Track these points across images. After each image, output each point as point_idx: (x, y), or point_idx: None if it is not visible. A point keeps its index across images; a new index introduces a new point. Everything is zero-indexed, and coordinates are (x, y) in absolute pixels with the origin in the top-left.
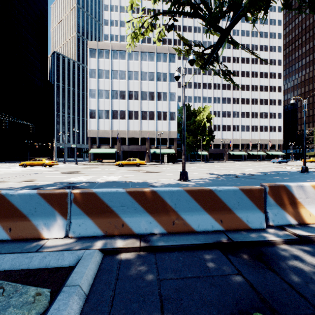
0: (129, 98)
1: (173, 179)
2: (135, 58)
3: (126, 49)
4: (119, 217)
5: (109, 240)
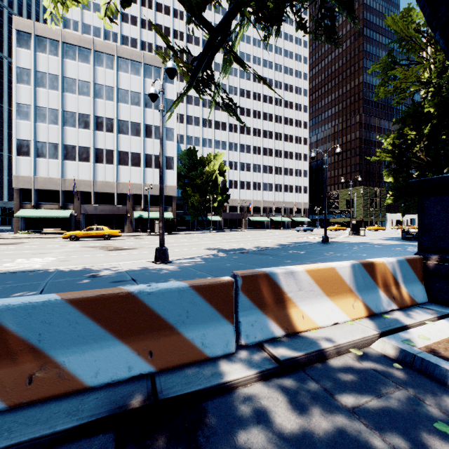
0: (97, 127)
1: (144, 261)
2: (107, 65)
3: (91, 47)
4: None
5: None
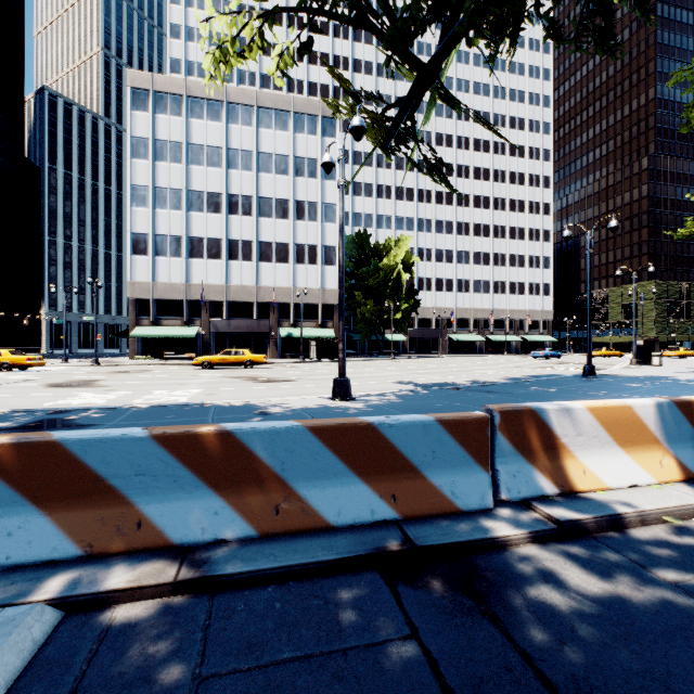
0: (231, 210)
1: (317, 397)
2: (244, 121)
3: (222, 98)
4: (131, 505)
5: (94, 569)
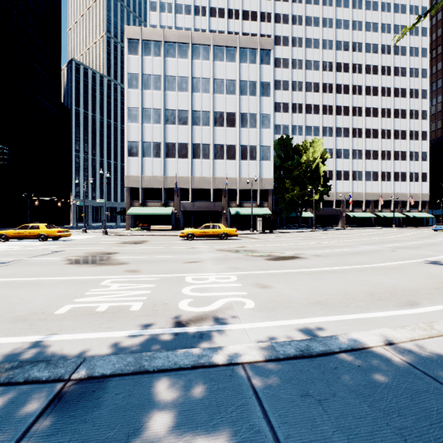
0: (194, 122)
1: None
2: (203, 56)
3: (189, 41)
4: None
5: None
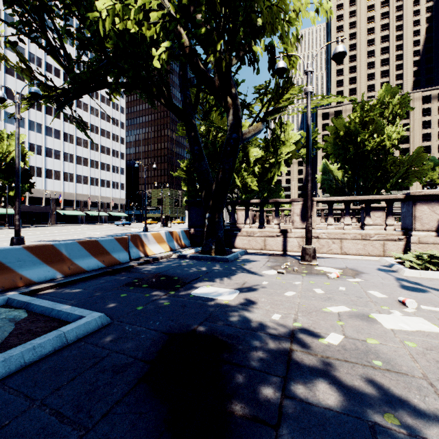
0: None
1: None
2: None
3: None
4: (16, 272)
5: (13, 291)
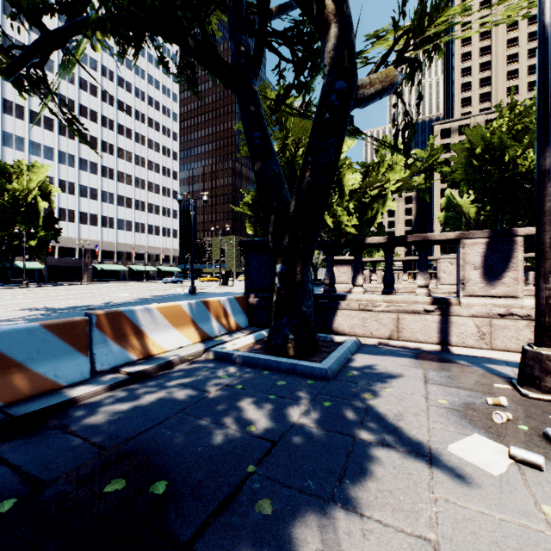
0: None
1: None
2: None
3: None
4: None
5: None
